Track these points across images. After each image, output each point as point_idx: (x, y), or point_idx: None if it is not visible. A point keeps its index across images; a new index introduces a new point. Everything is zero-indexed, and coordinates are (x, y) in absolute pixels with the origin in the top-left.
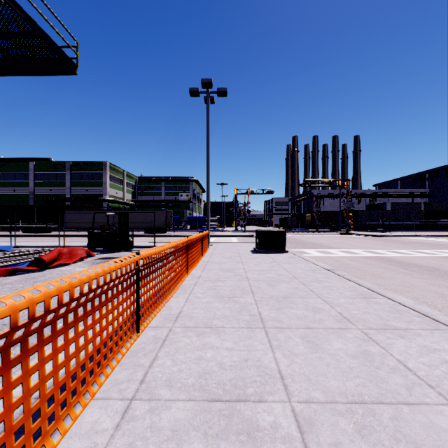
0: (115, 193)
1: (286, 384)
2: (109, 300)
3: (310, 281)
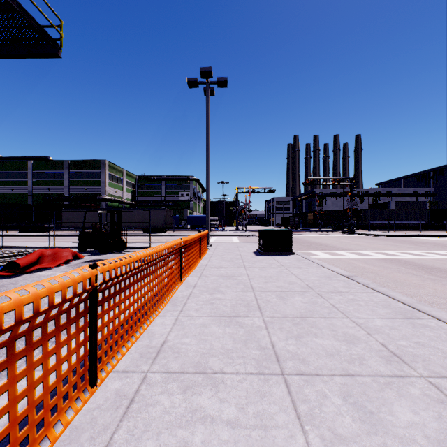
0: (114, 192)
1: None
2: (19, 356)
3: (328, 291)
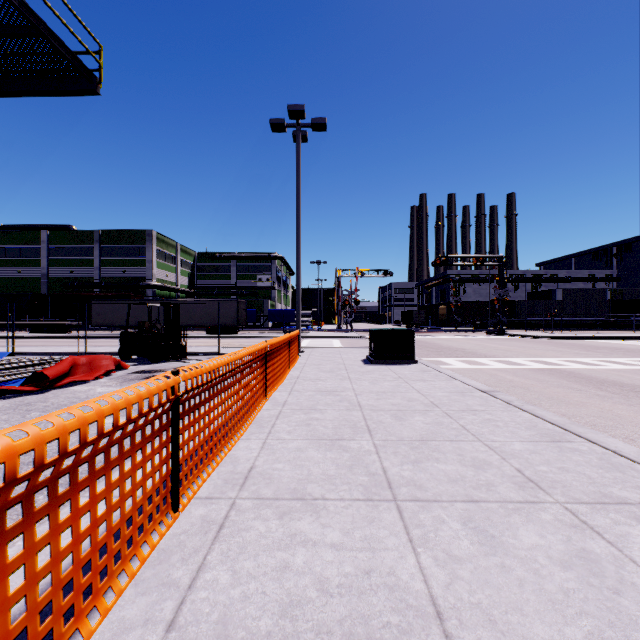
0: (164, 276)
1: (450, 633)
2: (113, 464)
3: (459, 410)
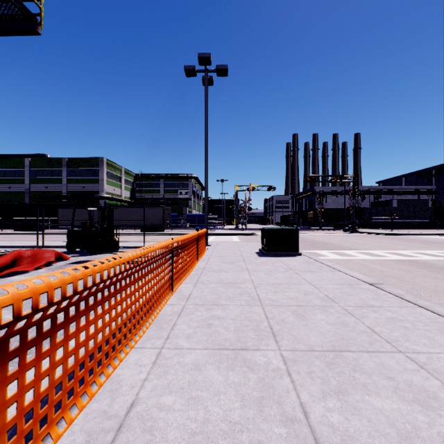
0: (112, 190)
1: None
2: None
3: (357, 306)
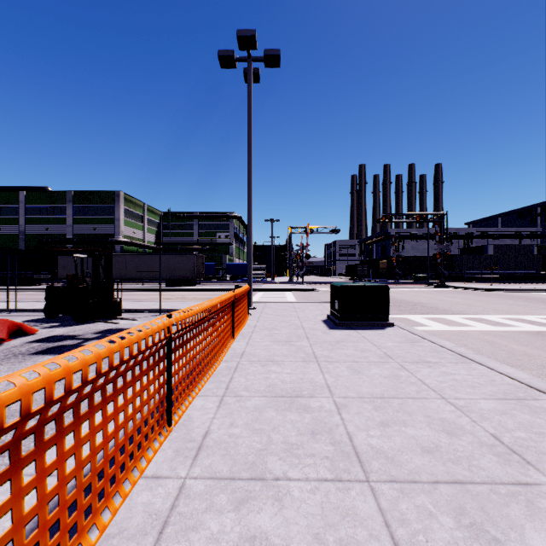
0: (131, 233)
1: None
2: None
3: None
